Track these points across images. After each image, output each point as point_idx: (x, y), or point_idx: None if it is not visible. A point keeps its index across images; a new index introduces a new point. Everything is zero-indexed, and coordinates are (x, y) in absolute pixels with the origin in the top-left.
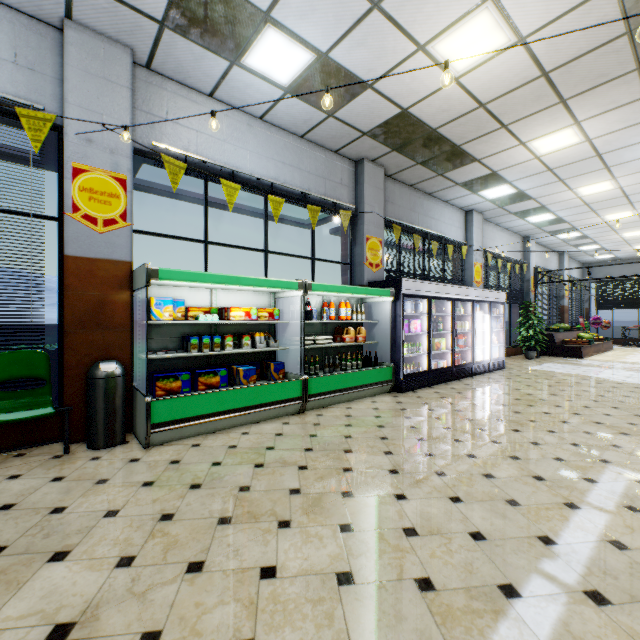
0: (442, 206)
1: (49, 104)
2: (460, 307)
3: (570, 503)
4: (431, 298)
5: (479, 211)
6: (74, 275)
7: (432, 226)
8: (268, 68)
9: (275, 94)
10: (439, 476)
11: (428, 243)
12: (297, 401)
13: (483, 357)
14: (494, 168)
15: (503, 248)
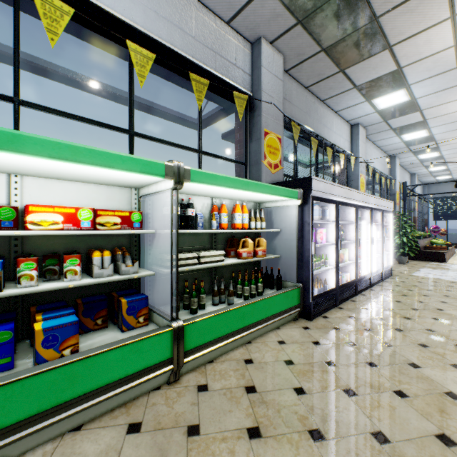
0: (333, 116)
1: None
2: (360, 215)
3: None
4: (338, 203)
5: (363, 125)
6: None
7: (325, 134)
8: None
9: None
10: None
11: (322, 150)
12: (163, 368)
13: (375, 266)
14: (402, 62)
15: (377, 164)
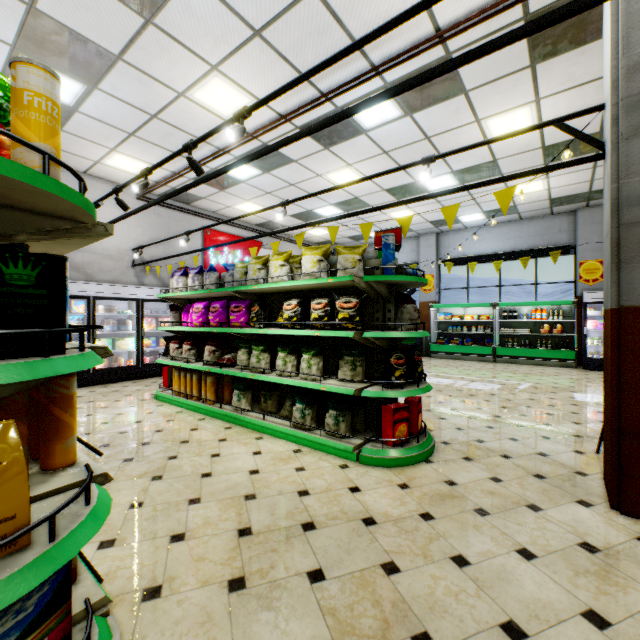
0: None
1: (418, 259)
2: None
3: (480, 377)
4: None
5: None
6: (421, 307)
7: None
8: (472, 219)
9: (485, 220)
10: (471, 371)
11: None
12: (489, 356)
13: None
14: None
15: None
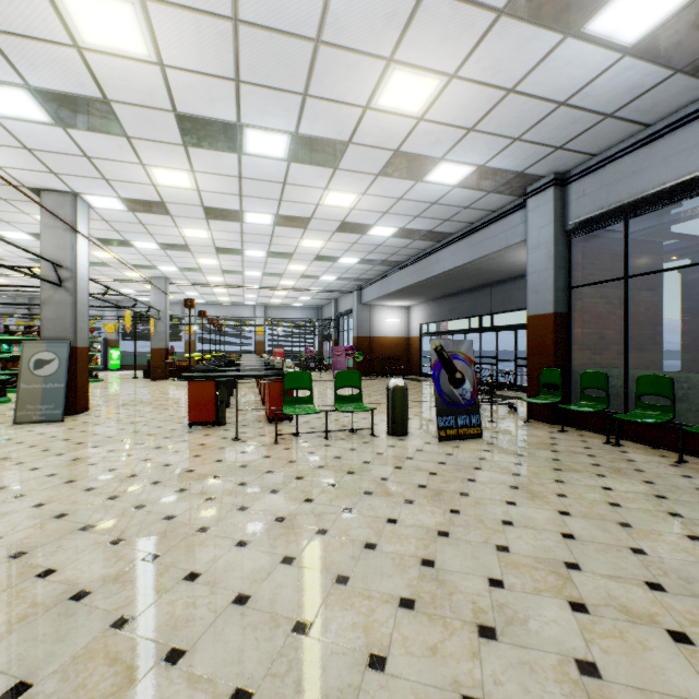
0: None
1: None
2: None
3: None
4: None
5: (111, 300)
6: None
7: None
8: None
9: None
10: None
11: None
12: None
13: None
14: None
15: None
